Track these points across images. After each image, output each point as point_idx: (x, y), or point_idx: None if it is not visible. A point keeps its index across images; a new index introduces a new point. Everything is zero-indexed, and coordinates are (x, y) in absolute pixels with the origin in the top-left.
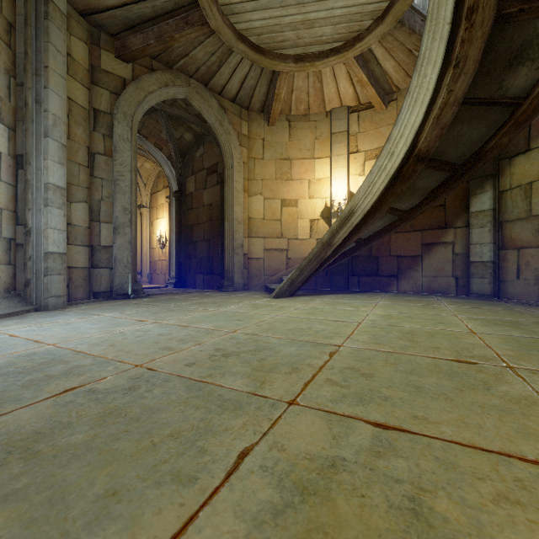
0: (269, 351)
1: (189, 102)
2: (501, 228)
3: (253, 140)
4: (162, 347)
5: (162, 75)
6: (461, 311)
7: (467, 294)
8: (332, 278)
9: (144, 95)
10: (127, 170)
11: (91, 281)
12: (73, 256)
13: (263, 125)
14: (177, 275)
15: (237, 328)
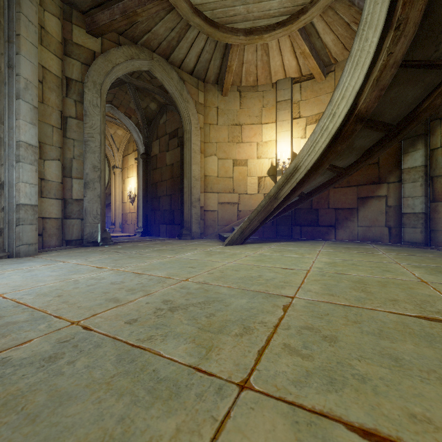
0: (218, 304)
1: (153, 74)
2: (432, 183)
3: (208, 108)
4: (109, 298)
5: (128, 49)
6: (401, 258)
7: (400, 242)
8: (277, 228)
9: (112, 66)
10: (96, 132)
11: (64, 230)
12: (47, 208)
13: (217, 95)
14: (144, 225)
15: (190, 276)
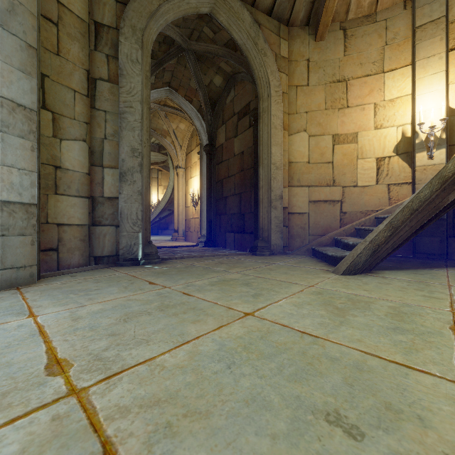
0: None
1: (216, 18)
2: None
3: (294, 63)
4: None
5: None
6: None
7: None
8: (416, 240)
9: (158, 4)
10: (136, 100)
11: (91, 242)
12: (65, 210)
13: (307, 41)
14: (207, 234)
15: None
